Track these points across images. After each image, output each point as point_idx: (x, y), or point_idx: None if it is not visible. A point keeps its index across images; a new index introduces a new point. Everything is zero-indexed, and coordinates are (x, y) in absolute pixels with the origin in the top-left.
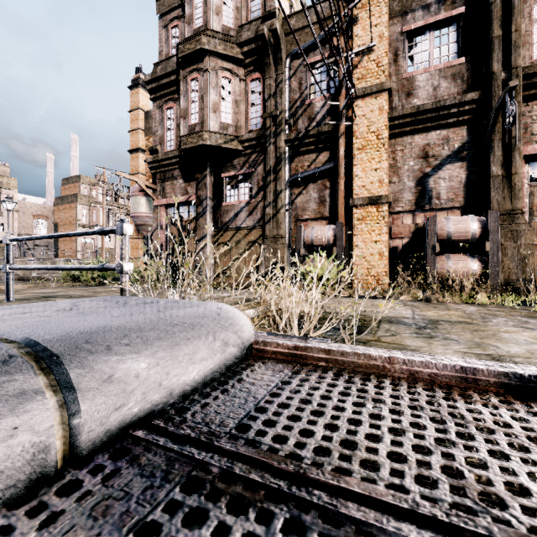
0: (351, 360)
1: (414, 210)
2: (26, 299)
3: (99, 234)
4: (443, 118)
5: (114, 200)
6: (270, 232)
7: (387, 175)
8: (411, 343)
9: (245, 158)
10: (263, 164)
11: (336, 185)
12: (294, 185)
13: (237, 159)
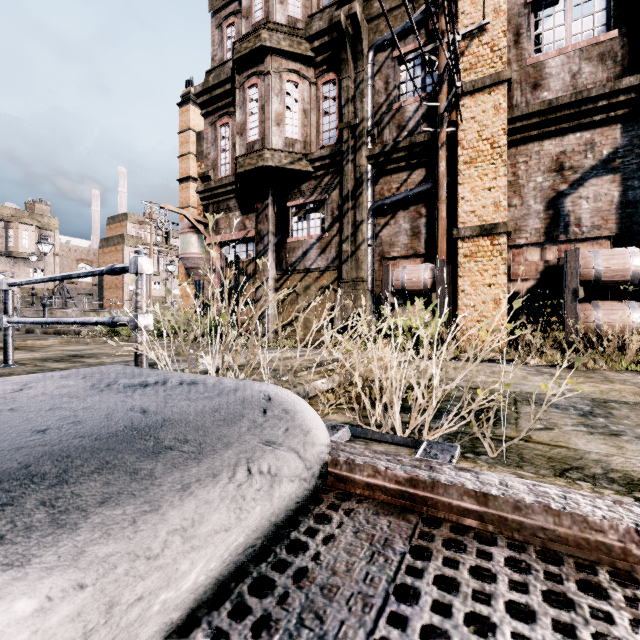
0: (540, 524)
1: (544, 242)
2: (47, 359)
3: (108, 274)
4: (586, 115)
5: (165, 240)
6: (348, 275)
7: (505, 196)
8: (587, 446)
9: (316, 181)
10: (338, 188)
11: (434, 211)
12: (379, 214)
13: (306, 183)
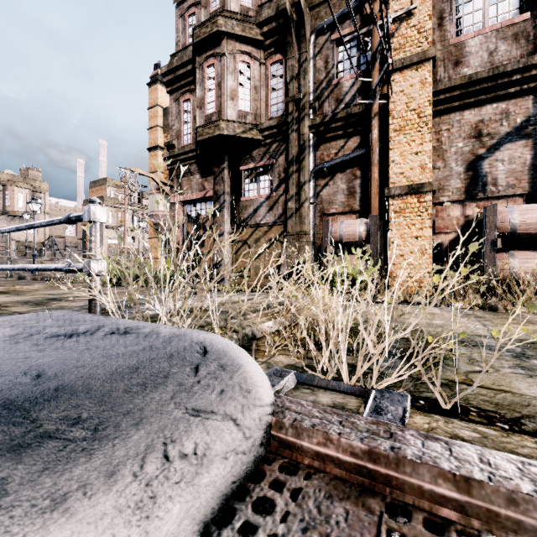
0: None
1: (464, 199)
2: (28, 302)
3: (65, 222)
4: (502, 88)
5: (138, 201)
6: (293, 229)
7: (430, 159)
8: (530, 391)
9: (265, 148)
10: (284, 153)
11: (367, 173)
12: (320, 176)
13: (257, 149)
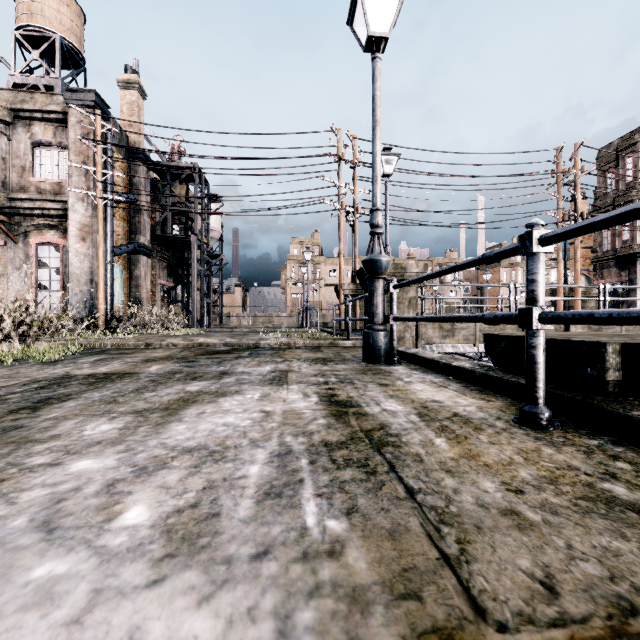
0: None
1: None
2: None
3: None
4: None
5: None
6: None
7: None
8: None
9: None
10: None
11: None
12: None
13: None
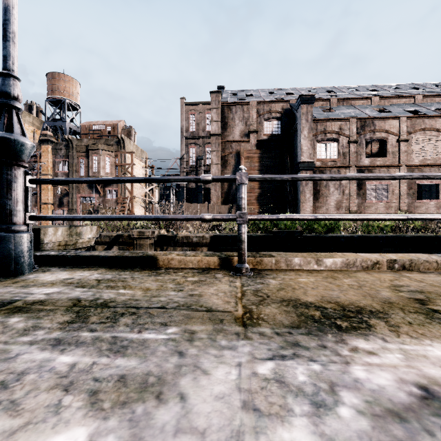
0: None
1: (60, 206)
2: None
3: None
4: (64, 185)
5: None
6: None
7: (49, 198)
8: None
9: None
10: None
11: (40, 197)
12: None
13: None
